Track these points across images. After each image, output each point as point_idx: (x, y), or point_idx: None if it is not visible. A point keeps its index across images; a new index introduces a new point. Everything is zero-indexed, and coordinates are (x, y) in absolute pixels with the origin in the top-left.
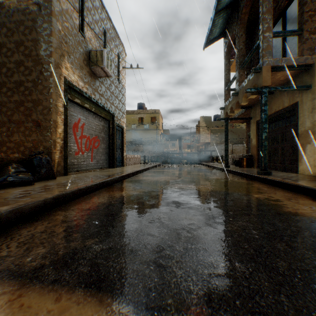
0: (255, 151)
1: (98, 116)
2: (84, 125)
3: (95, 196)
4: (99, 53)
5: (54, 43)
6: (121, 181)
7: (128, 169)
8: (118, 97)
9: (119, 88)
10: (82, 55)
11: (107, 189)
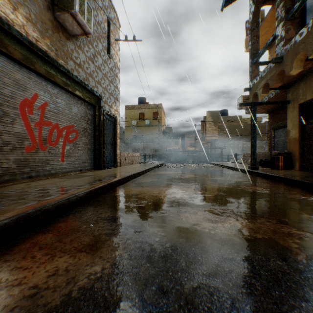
0: (295, 146)
1: (75, 97)
2: (46, 106)
3: None
4: None
5: None
6: (91, 201)
7: (118, 172)
8: (108, 76)
9: (110, 65)
10: None
11: (24, 242)
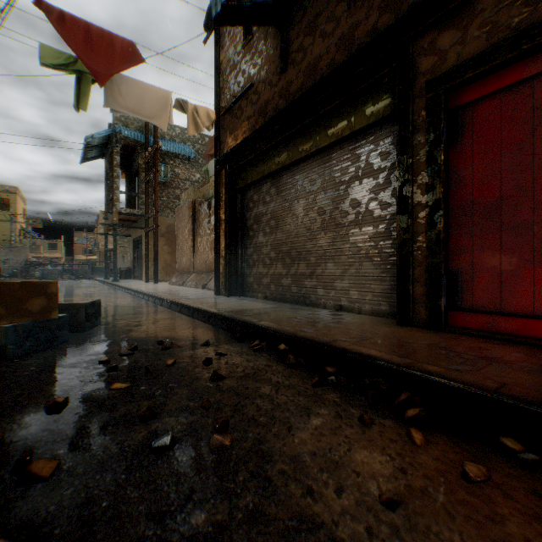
0: (132, 265)
1: None
2: None
3: None
4: None
5: None
6: None
7: None
8: None
9: None
10: None
11: None
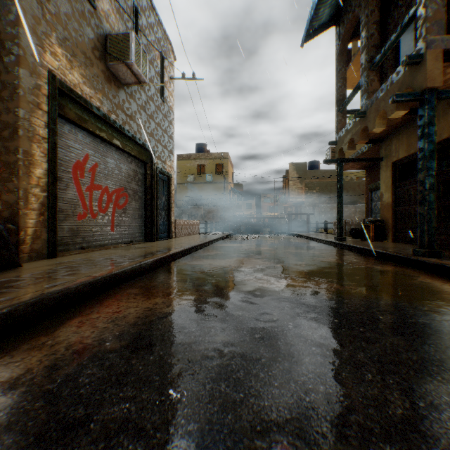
0: (388, 213)
1: (125, 154)
2: (96, 167)
3: (78, 315)
4: (123, 39)
5: (25, 0)
6: (158, 270)
7: (176, 244)
8: (161, 125)
9: (164, 110)
10: (91, 39)
11: (120, 292)
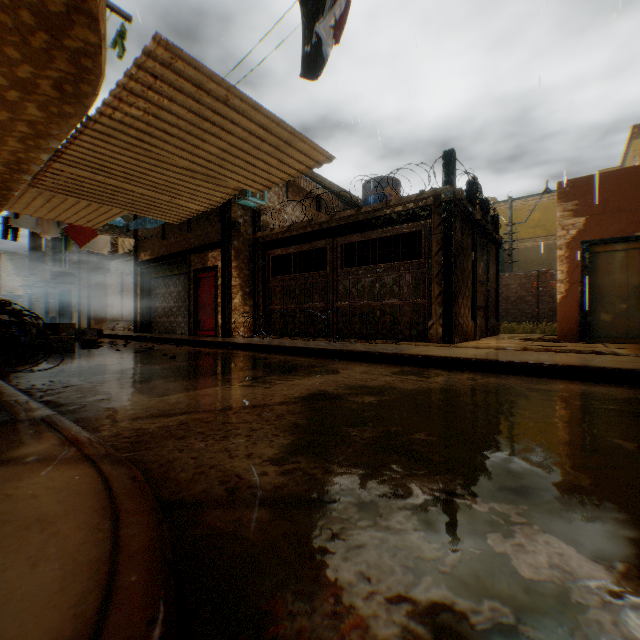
0: (60, 314)
1: None
2: None
3: None
4: None
5: None
6: None
7: None
8: None
9: None
10: None
11: None
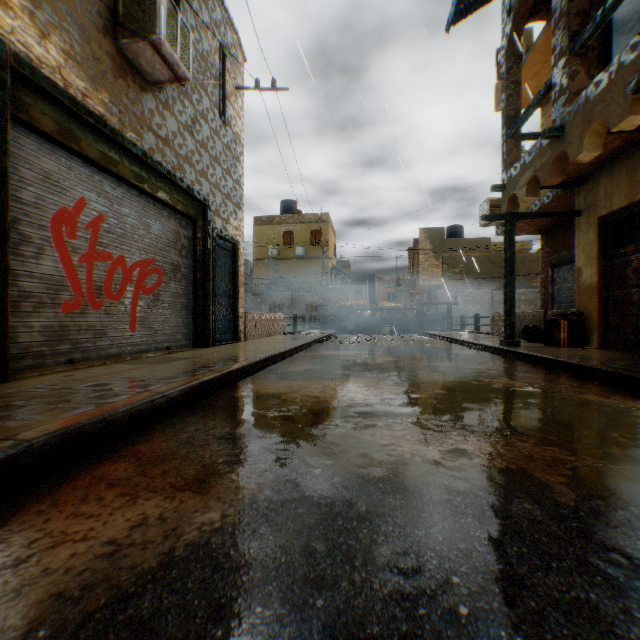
0: (592, 301)
1: (157, 204)
2: (102, 222)
3: None
4: None
5: None
6: (193, 407)
7: (242, 352)
8: (220, 161)
9: (225, 138)
10: None
11: (78, 476)
